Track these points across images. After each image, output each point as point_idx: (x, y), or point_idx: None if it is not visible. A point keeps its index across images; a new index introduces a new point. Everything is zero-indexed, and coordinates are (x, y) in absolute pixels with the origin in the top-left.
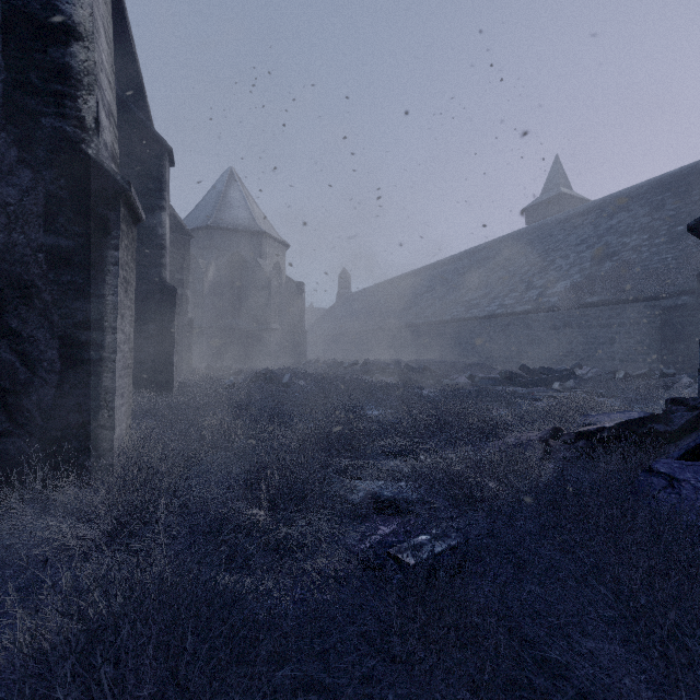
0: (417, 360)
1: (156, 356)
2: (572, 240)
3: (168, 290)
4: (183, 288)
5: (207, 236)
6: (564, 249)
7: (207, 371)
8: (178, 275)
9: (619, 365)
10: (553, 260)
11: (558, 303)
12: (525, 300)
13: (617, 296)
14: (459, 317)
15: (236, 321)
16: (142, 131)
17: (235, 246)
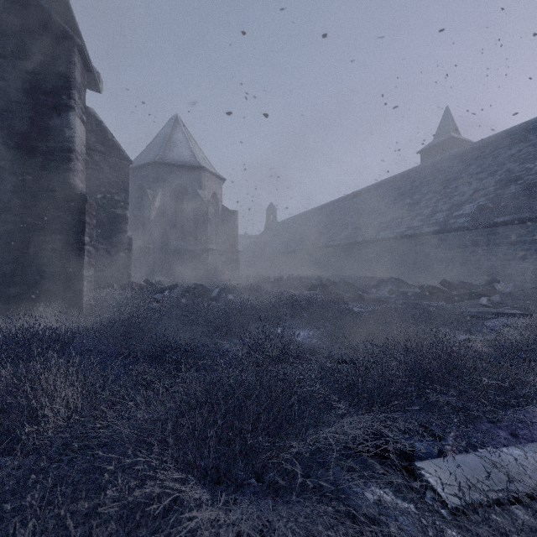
0: (334, 275)
1: (63, 269)
2: (473, 169)
3: (77, 197)
4: (122, 209)
5: (154, 170)
6: (466, 178)
7: (145, 285)
8: (118, 196)
9: (530, 280)
10: (456, 187)
11: (467, 223)
12: (432, 222)
13: (530, 215)
14: (371, 239)
15: (180, 242)
16: (47, 22)
17: (178, 179)
